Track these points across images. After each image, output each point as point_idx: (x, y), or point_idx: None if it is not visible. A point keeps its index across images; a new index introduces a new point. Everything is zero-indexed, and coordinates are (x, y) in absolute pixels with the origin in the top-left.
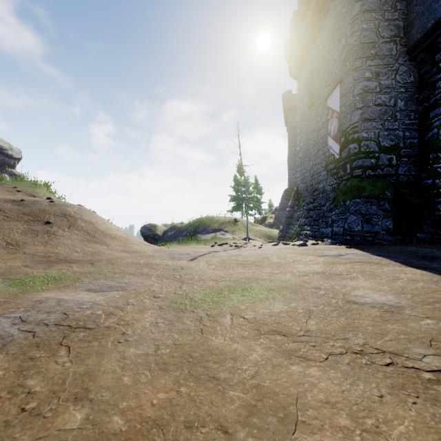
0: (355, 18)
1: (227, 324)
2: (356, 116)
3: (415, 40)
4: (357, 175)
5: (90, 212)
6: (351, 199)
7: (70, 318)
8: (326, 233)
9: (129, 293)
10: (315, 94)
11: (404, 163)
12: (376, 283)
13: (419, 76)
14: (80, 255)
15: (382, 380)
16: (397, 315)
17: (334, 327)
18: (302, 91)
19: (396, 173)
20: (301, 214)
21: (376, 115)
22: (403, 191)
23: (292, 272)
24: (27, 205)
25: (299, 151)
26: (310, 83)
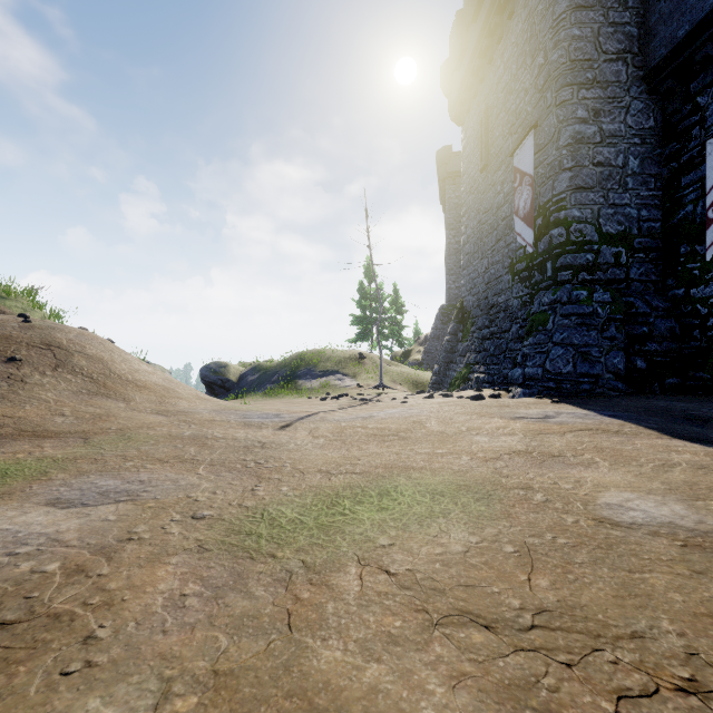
0: (561, 19)
1: (351, 593)
2: (563, 182)
3: (658, 58)
4: (564, 280)
5: (101, 341)
6: (555, 320)
7: None
8: (514, 378)
9: (140, 507)
10: (493, 148)
11: (640, 262)
12: (635, 475)
13: (663, 118)
14: (68, 421)
15: None
16: None
17: (596, 596)
18: (471, 144)
19: (627, 277)
20: (469, 346)
21: (595, 181)
22: (639, 308)
23: (471, 452)
24: None
25: (465, 243)
26: (484, 130)
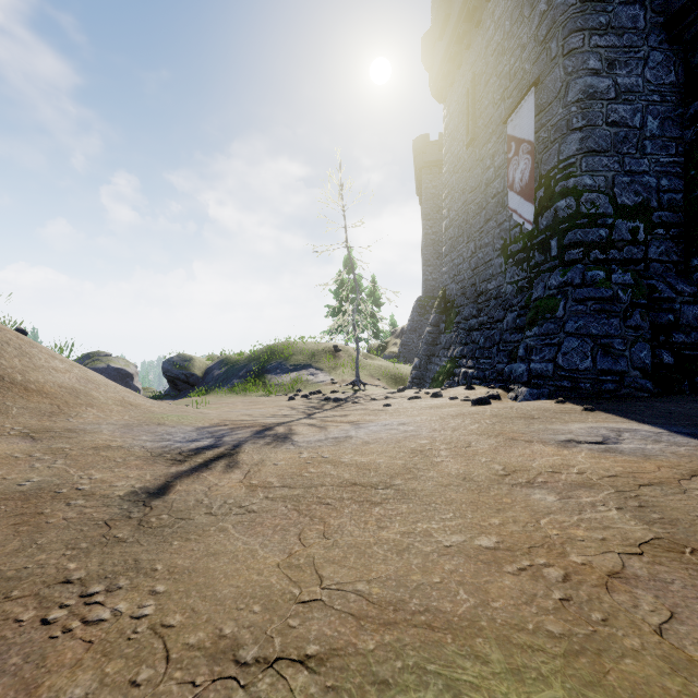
0: None
1: None
2: (572, 145)
3: None
4: (573, 260)
5: None
6: (566, 306)
7: None
8: (516, 375)
9: None
10: (481, 119)
11: (659, 239)
12: None
13: (685, 72)
14: None
15: None
16: None
17: None
18: (455, 120)
19: (645, 257)
20: (454, 338)
21: (609, 143)
22: (662, 292)
23: (549, 545)
24: None
25: (448, 227)
26: (471, 100)
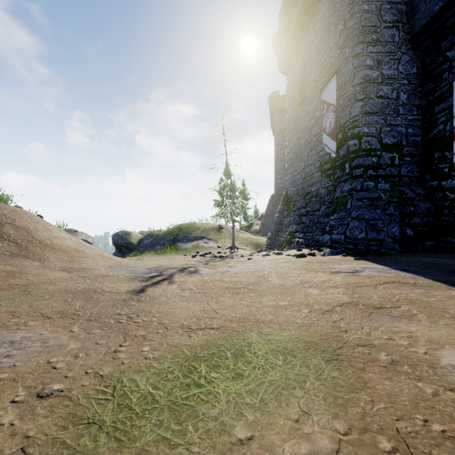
0: None
1: None
2: (356, 109)
3: (420, 26)
4: (357, 175)
5: (30, 216)
6: (352, 202)
7: None
8: (324, 242)
9: None
10: (308, 88)
11: (407, 163)
12: None
13: (422, 67)
14: None
15: None
16: None
17: None
18: (293, 87)
19: (399, 174)
20: (292, 220)
21: (378, 108)
22: (407, 194)
23: (308, 304)
24: None
25: (289, 152)
26: (302, 77)
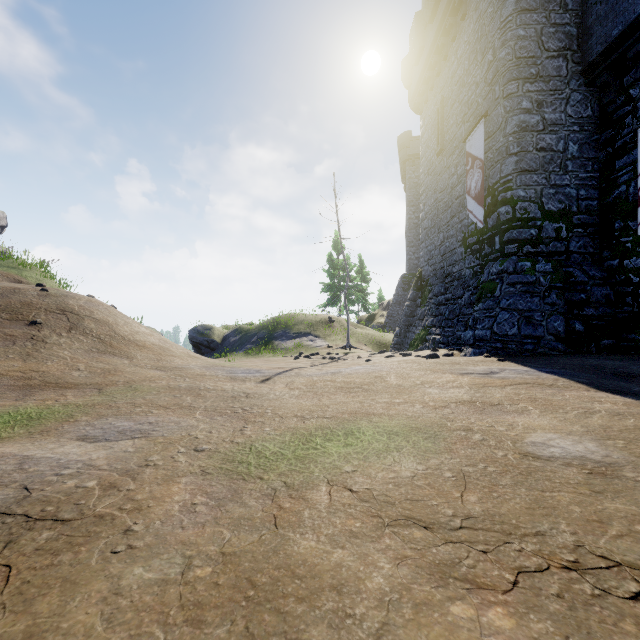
0: (508, 21)
1: (322, 504)
2: (509, 166)
3: (595, 55)
4: (510, 252)
5: (106, 307)
6: (502, 288)
7: (33, 497)
8: (466, 339)
9: (152, 442)
10: (448, 134)
11: (578, 236)
12: (560, 420)
13: (599, 108)
14: (84, 375)
15: (638, 638)
16: (613, 480)
17: (512, 508)
18: (428, 131)
19: (567, 250)
20: (427, 311)
21: (538, 164)
22: (577, 277)
23: (423, 401)
24: (1, 295)
25: (423, 219)
26: (440, 118)
